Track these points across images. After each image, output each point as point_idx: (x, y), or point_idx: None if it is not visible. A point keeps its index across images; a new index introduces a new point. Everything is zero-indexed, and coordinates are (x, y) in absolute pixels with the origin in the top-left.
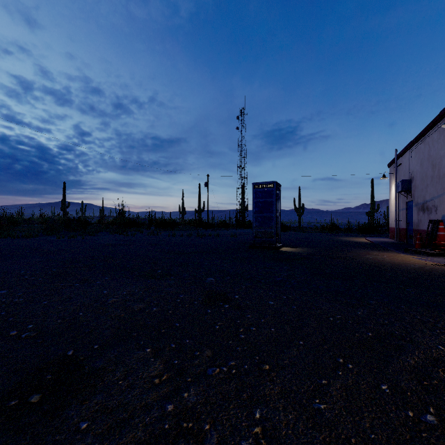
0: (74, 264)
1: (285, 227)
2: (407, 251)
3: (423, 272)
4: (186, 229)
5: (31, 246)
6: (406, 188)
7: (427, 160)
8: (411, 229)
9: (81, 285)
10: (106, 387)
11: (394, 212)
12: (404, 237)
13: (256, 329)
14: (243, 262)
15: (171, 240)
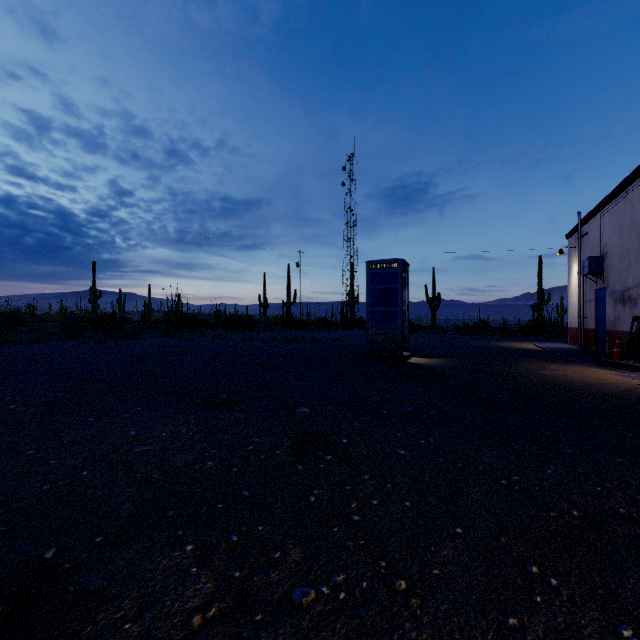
0: (93, 385)
1: (413, 327)
2: (601, 363)
3: (634, 397)
4: (269, 329)
5: (36, 356)
6: (596, 269)
7: (629, 227)
8: (603, 329)
9: (97, 420)
10: (96, 638)
11: (576, 305)
12: (592, 342)
13: (380, 504)
14: (354, 381)
15: (246, 346)
